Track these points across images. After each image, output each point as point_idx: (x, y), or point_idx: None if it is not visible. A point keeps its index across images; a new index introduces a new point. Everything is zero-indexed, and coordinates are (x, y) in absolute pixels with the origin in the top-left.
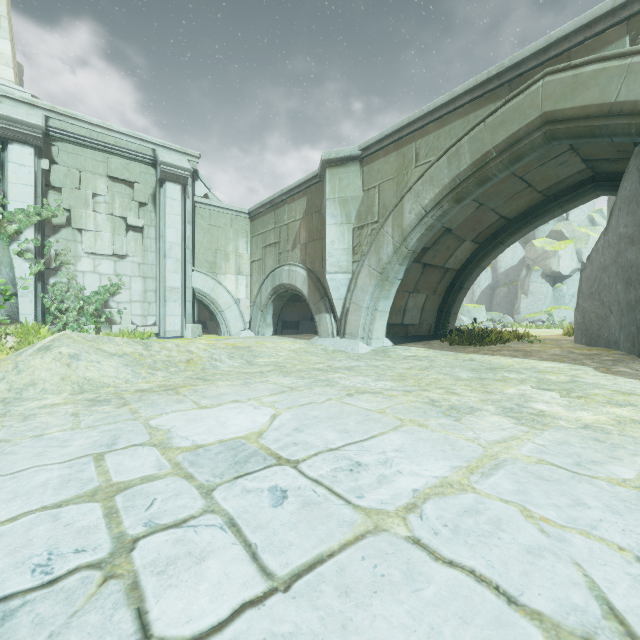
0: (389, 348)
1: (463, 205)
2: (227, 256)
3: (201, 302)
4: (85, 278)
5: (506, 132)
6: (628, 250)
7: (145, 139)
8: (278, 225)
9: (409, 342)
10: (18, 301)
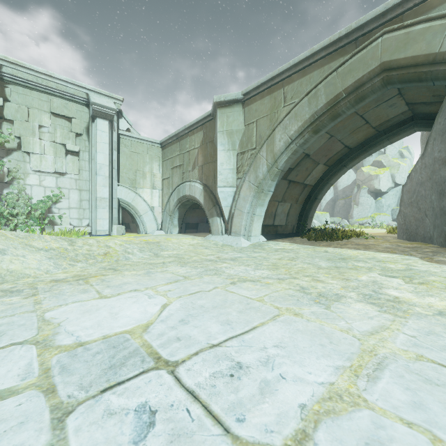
0: (264, 243)
1: (319, 135)
2: (144, 175)
3: (125, 209)
4: (32, 190)
5: (353, 78)
6: (441, 169)
7: (80, 85)
8: (182, 152)
9: (278, 238)
10: None
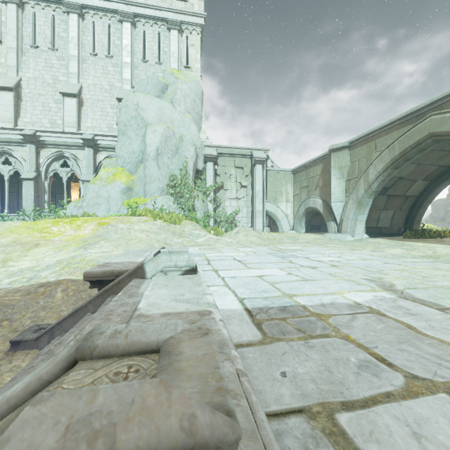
0: (364, 239)
1: (400, 169)
2: (281, 193)
3: (269, 216)
4: (227, 208)
5: (414, 140)
6: None
7: (248, 148)
8: (308, 177)
9: (381, 237)
10: (209, 218)
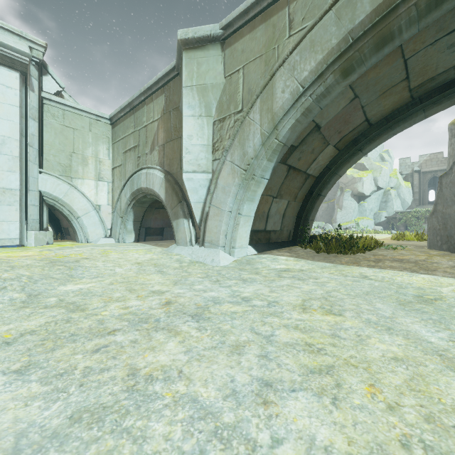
0: (254, 258)
1: (348, 83)
2: (85, 160)
3: (54, 207)
4: None
5: None
6: None
7: None
8: (137, 128)
9: (272, 249)
10: None
